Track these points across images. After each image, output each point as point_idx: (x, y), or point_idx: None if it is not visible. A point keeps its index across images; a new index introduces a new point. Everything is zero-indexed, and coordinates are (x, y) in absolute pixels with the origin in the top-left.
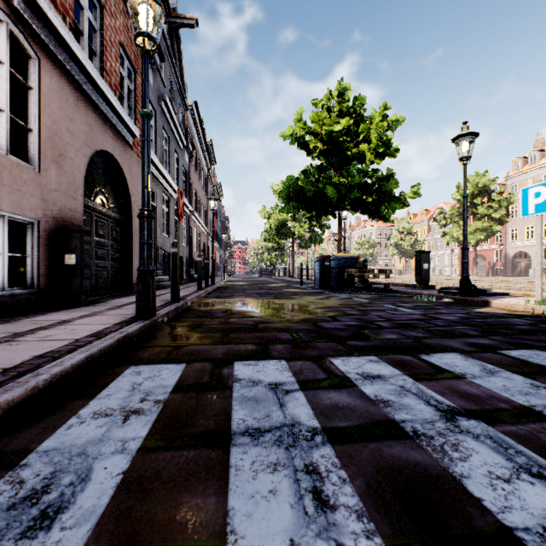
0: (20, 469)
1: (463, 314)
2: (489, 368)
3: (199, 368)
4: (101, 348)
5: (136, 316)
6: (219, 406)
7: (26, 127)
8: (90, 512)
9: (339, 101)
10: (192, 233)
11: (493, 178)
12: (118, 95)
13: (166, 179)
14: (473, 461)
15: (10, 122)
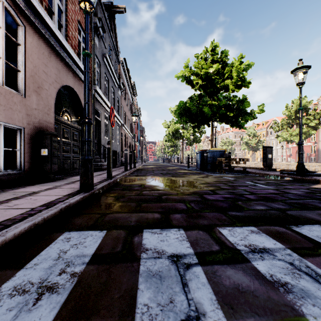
0: None
1: (305, 189)
2: None
3: (115, 236)
4: (44, 217)
5: (79, 190)
6: (126, 284)
7: (16, 69)
8: None
9: (212, 54)
10: (122, 136)
11: (310, 101)
12: (76, 52)
13: (107, 104)
14: None
15: None
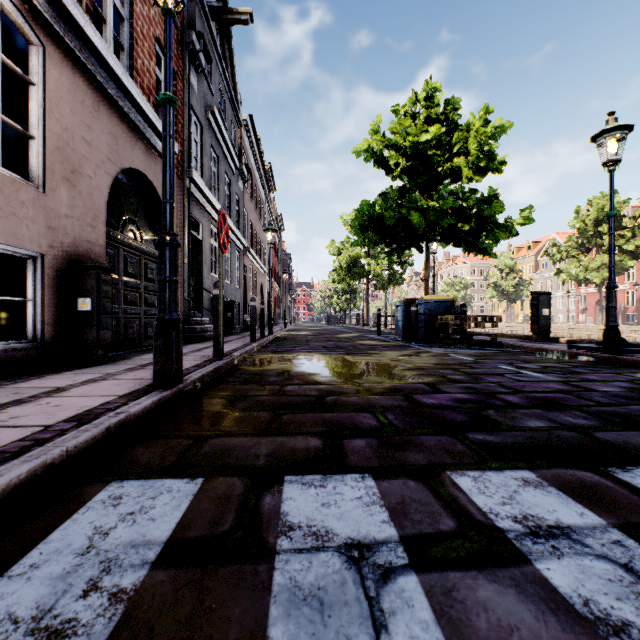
0: None
1: (626, 382)
2: None
3: (222, 492)
4: (68, 448)
5: (153, 384)
6: (239, 624)
7: (26, 133)
8: None
9: (427, 106)
10: (247, 273)
11: (624, 200)
12: (152, 102)
13: (214, 207)
14: None
15: None
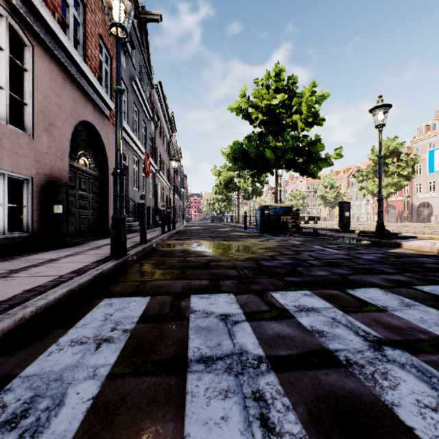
0: (3, 394)
1: (380, 254)
2: (406, 301)
3: (161, 301)
4: (80, 283)
5: (110, 256)
6: (178, 335)
7: (23, 102)
8: (61, 437)
9: (276, 80)
10: (157, 187)
11: (401, 142)
12: (97, 76)
13: (136, 144)
14: (401, 390)
15: (11, 99)
